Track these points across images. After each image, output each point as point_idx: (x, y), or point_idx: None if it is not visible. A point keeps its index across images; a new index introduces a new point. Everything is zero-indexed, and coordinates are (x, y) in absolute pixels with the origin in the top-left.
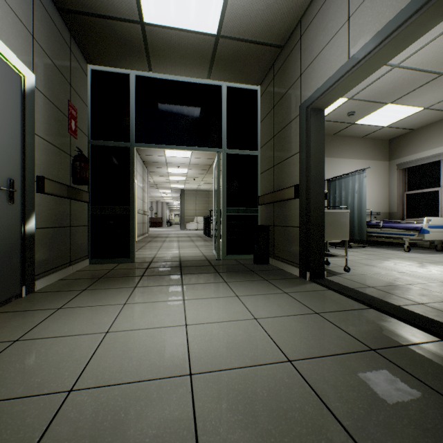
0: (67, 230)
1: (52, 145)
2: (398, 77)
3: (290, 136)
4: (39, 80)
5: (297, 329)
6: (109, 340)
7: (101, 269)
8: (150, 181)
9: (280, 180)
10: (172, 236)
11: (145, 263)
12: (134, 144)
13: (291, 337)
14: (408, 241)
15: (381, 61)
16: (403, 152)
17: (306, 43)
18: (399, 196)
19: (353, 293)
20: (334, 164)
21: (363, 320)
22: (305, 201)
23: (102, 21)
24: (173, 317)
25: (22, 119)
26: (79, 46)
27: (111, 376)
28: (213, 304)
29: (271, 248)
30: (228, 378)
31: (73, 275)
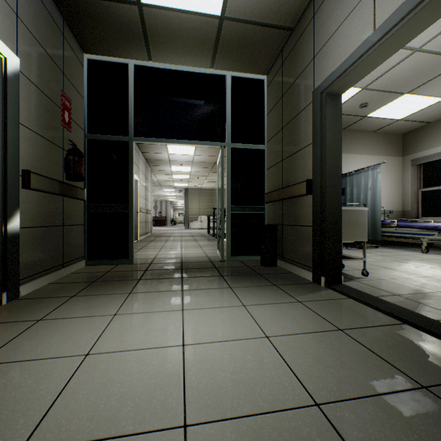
0: (59, 230)
1: (41, 137)
2: (418, 62)
3: (301, 126)
4: (24, 64)
5: (320, 353)
6: (87, 366)
7: (96, 271)
8: (153, 180)
9: (290, 175)
10: (175, 235)
11: (144, 264)
12: (133, 138)
13: (313, 365)
14: (426, 242)
15: (416, 30)
16: (418, 147)
17: (321, 20)
18: (414, 194)
19: (379, 303)
20: (344, 160)
21: (400, 341)
22: (319, 197)
23: (96, 3)
24: (168, 333)
25: (2, 105)
26: (74, 33)
27: (79, 426)
28: (216, 317)
29: (279, 249)
30: (235, 435)
31: (65, 278)
